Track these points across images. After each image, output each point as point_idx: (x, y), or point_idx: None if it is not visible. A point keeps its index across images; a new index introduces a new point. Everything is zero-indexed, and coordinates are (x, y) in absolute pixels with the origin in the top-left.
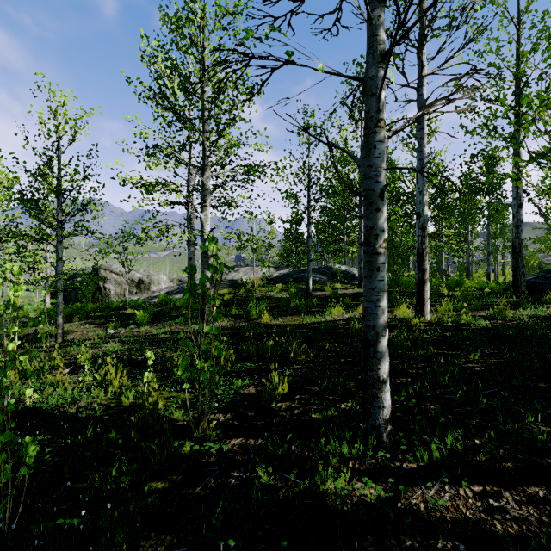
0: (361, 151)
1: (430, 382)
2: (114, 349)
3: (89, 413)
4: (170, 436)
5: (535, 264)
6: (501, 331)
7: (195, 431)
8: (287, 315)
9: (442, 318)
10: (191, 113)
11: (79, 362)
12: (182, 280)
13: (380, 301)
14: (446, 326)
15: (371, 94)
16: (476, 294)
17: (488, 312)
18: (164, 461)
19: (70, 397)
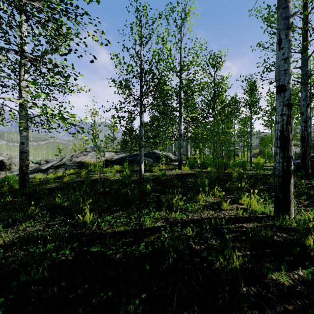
0: (180, 63)
1: None
2: None
3: None
4: None
5: (255, 151)
6: None
7: None
8: (116, 210)
9: None
10: None
11: None
12: (48, 161)
13: None
14: None
15: None
16: (269, 174)
17: None
18: None
19: None
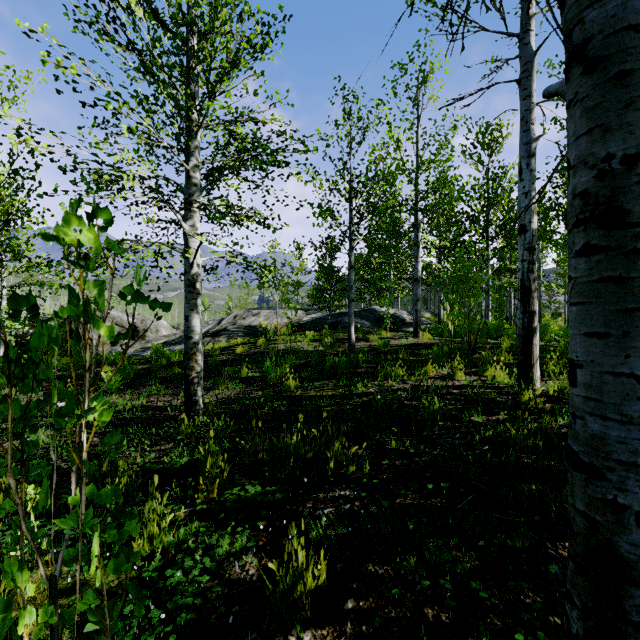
0: (417, 158)
1: None
2: None
3: None
4: None
5: None
6: None
7: None
8: (320, 379)
9: (566, 390)
10: None
11: None
12: None
13: None
14: None
15: None
16: None
17: None
18: None
19: None
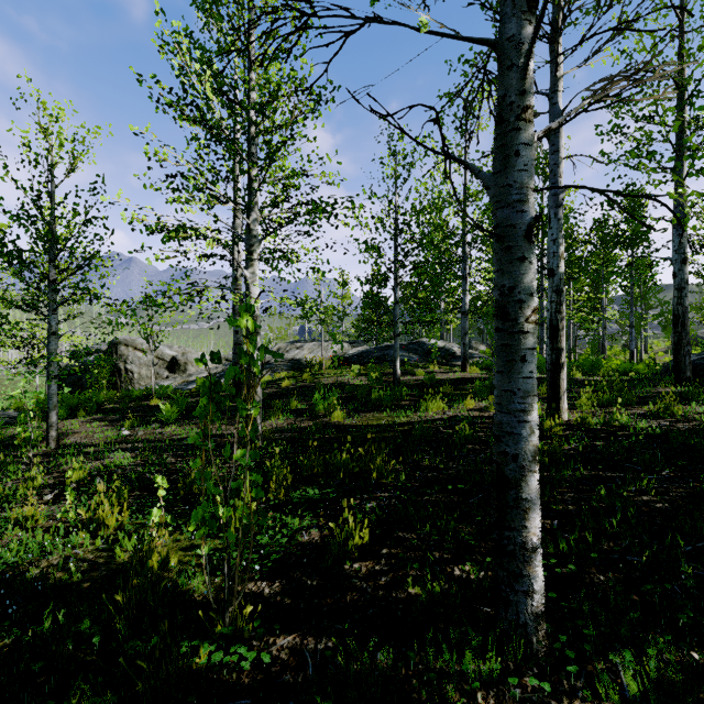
0: (465, 189)
1: (590, 528)
2: (122, 463)
3: (62, 577)
4: (172, 641)
5: None
6: (678, 441)
7: (221, 617)
8: (366, 411)
9: (586, 419)
10: (237, 136)
11: (69, 484)
12: (229, 358)
13: (527, 413)
14: (594, 431)
15: (510, 66)
16: (622, 380)
17: (647, 409)
18: (162, 684)
19: (37, 547)
